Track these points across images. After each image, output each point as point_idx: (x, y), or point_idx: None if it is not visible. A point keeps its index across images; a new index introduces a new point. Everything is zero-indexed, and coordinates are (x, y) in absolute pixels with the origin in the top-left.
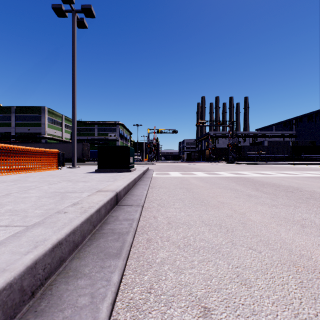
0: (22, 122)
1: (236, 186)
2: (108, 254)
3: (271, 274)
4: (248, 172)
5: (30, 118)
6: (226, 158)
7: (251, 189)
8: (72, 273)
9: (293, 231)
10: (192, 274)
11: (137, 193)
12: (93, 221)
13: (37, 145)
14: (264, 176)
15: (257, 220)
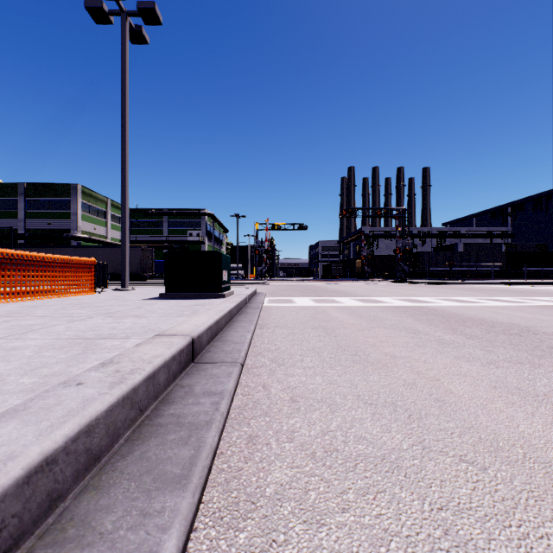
0: (37, 211)
1: (414, 323)
2: (162, 477)
3: (520, 527)
4: (433, 298)
5: (51, 203)
6: (392, 274)
7: (444, 330)
8: (74, 532)
9: (541, 418)
10: (345, 528)
11: (233, 338)
12: (138, 400)
13: (62, 250)
14: (463, 306)
15: (465, 393)
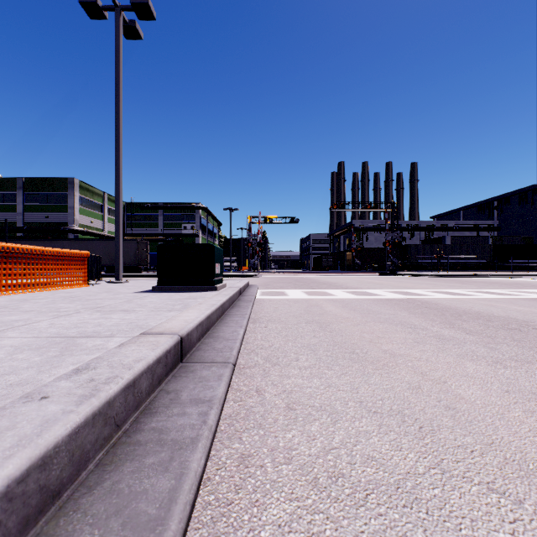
0: (35, 205)
1: (410, 317)
2: (133, 522)
3: None
4: (424, 290)
5: (48, 197)
6: (381, 266)
7: (441, 325)
8: None
9: None
10: None
11: (225, 334)
12: (114, 413)
13: (59, 243)
14: (455, 298)
15: (477, 399)
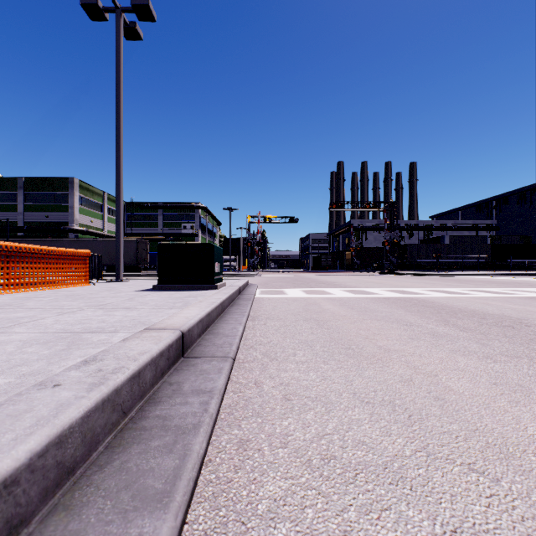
0: (35, 205)
1: (406, 315)
2: (141, 494)
3: None
4: (422, 289)
5: (49, 197)
6: (380, 265)
7: (436, 322)
8: None
9: None
10: None
11: (224, 331)
12: (121, 401)
13: (59, 242)
14: (452, 297)
15: (466, 390)
